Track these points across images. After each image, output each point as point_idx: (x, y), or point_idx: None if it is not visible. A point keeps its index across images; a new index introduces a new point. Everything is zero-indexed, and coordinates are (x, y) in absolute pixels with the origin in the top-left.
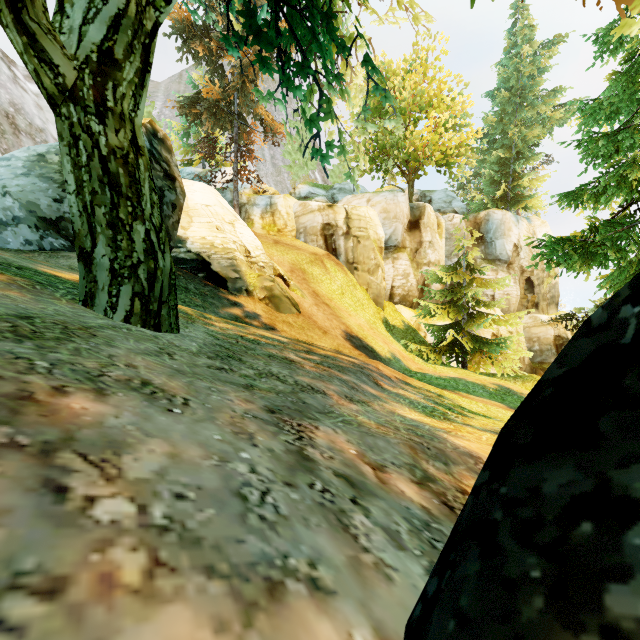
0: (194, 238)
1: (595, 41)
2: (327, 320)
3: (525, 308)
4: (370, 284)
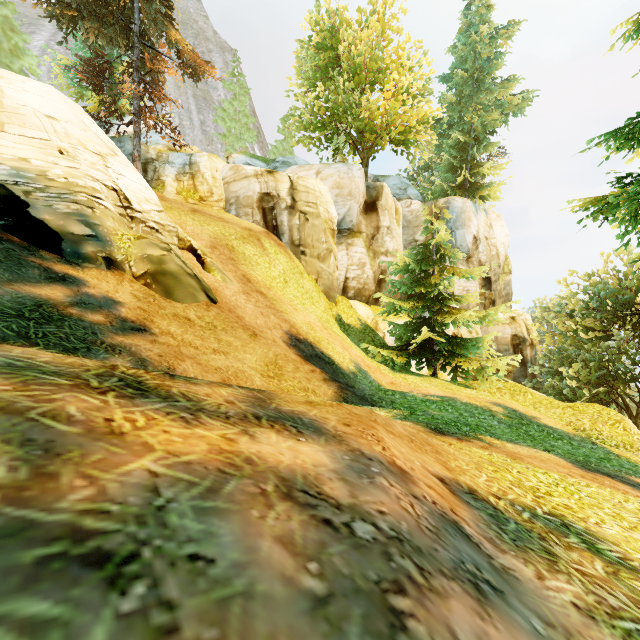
0: None
1: None
2: (260, 315)
3: (483, 306)
4: (320, 273)
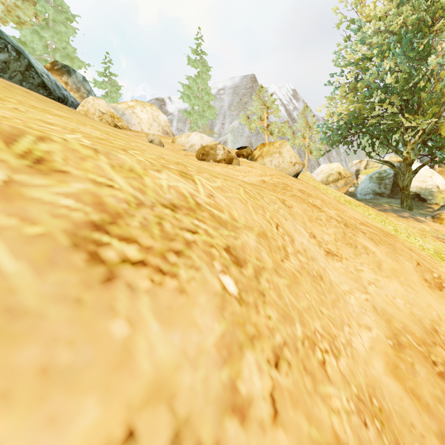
0: (413, 187)
1: None
2: None
3: None
4: None
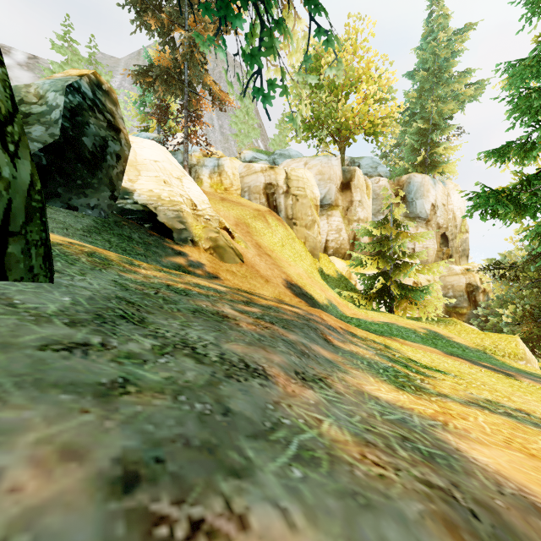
0: (141, 190)
1: (525, 2)
2: (269, 269)
3: (441, 260)
4: (307, 238)
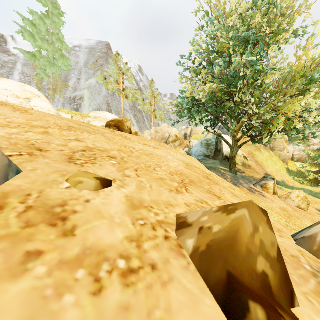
0: (224, 151)
1: None
2: (259, 170)
3: None
4: (280, 155)
